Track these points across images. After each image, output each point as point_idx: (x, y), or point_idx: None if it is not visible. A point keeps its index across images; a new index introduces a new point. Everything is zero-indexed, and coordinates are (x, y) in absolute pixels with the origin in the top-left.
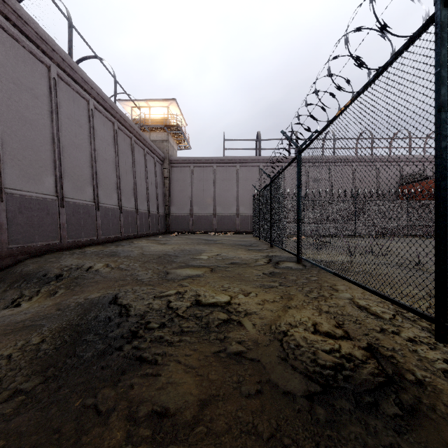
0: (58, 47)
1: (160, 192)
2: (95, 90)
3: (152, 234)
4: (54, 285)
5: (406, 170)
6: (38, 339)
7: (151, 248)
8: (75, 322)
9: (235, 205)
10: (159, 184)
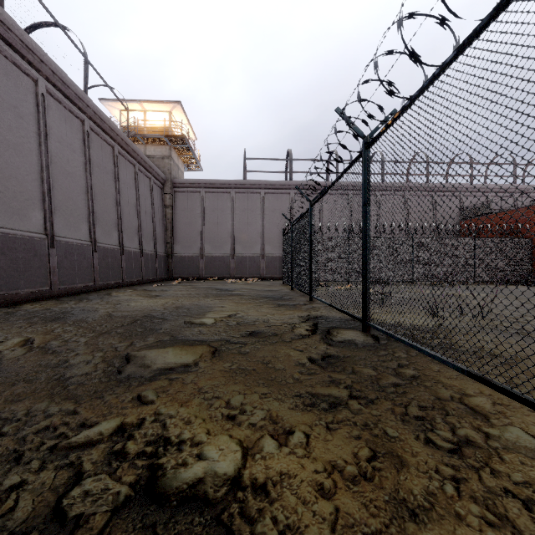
0: None
1: (159, 224)
2: (48, 66)
3: (147, 282)
4: None
5: (467, 202)
6: None
7: (130, 305)
8: None
9: (259, 243)
10: (157, 214)
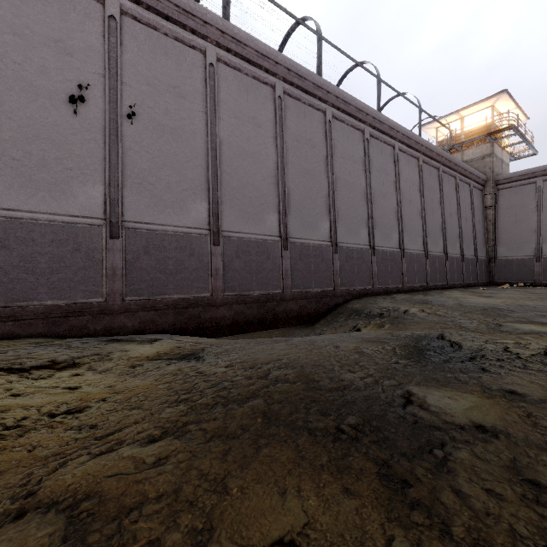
0: (370, 110)
1: (479, 228)
2: (400, 132)
3: (467, 285)
4: (380, 320)
5: None
6: (391, 347)
7: (470, 300)
8: (412, 344)
9: None
10: (477, 218)
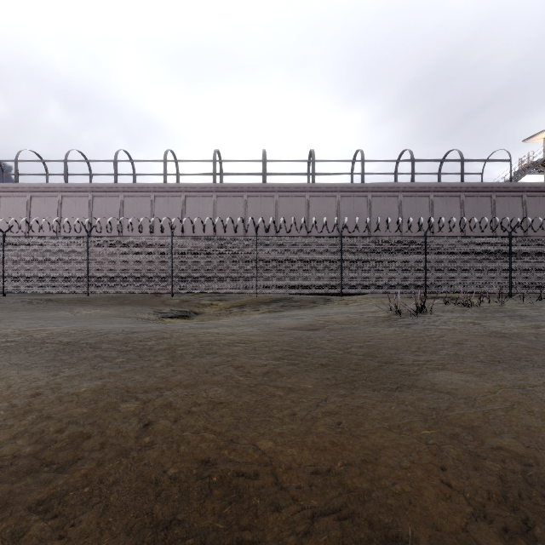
0: (400, 184)
1: None
2: (433, 187)
3: None
4: None
5: None
6: None
7: None
8: None
9: None
10: None
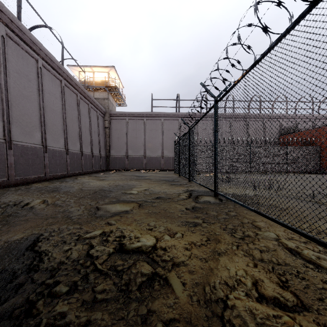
0: (6, 9)
1: (102, 138)
2: (43, 51)
3: (95, 172)
4: None
5: (284, 124)
6: None
7: (90, 184)
8: None
9: (160, 149)
10: (101, 132)
